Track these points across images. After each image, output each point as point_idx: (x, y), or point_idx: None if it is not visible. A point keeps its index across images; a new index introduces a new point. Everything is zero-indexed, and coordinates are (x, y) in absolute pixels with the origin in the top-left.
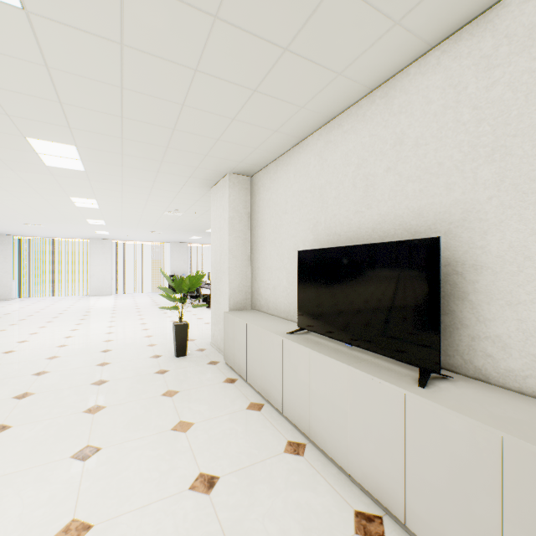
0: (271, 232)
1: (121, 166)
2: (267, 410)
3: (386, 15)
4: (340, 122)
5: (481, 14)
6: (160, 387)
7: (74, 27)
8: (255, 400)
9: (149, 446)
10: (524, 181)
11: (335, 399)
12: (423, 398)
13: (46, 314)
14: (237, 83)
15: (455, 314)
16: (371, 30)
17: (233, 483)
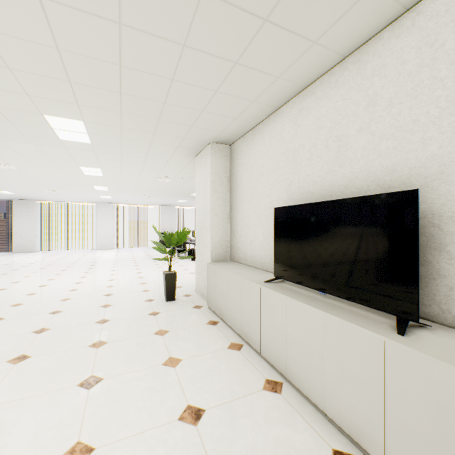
0: (248, 193)
1: (121, 138)
2: (246, 350)
3: None
4: (313, 90)
5: None
6: (153, 326)
7: (79, 9)
8: (235, 341)
9: (143, 379)
10: None
11: (311, 343)
12: (404, 345)
13: (61, 264)
14: (220, 56)
15: (431, 265)
16: None
17: (217, 416)
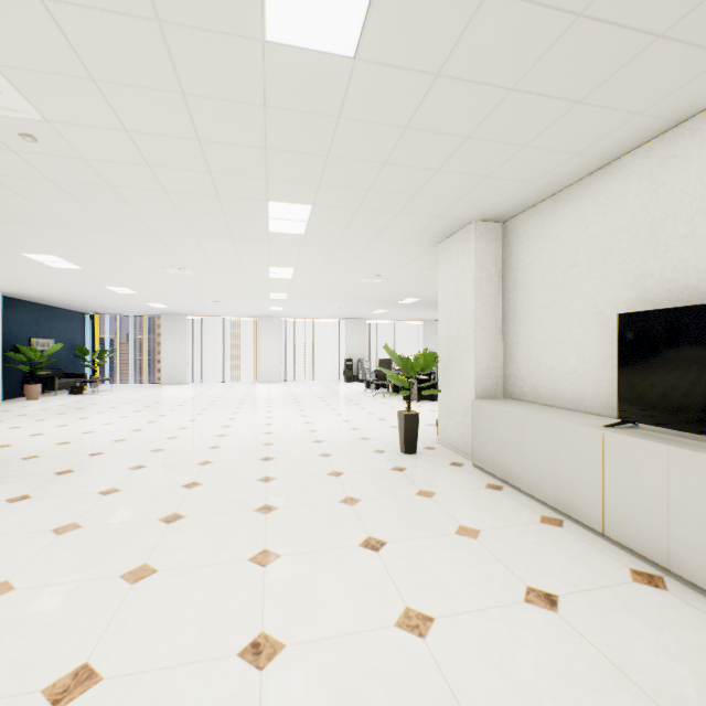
0: (544, 293)
1: (347, 224)
2: (572, 528)
3: None
4: (696, 126)
5: None
6: (408, 485)
7: (395, 66)
8: (546, 514)
9: (441, 548)
10: None
11: None
12: None
13: (229, 400)
14: (558, 96)
15: None
16: None
17: (581, 605)
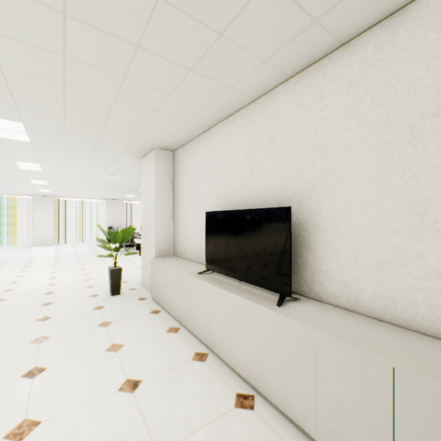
0: (188, 196)
1: (64, 139)
2: (182, 332)
3: (257, 56)
4: (235, 118)
5: (317, 61)
6: (97, 319)
7: (25, 42)
8: (174, 325)
9: (87, 364)
10: (339, 172)
11: (227, 319)
12: (277, 313)
13: None
14: (157, 88)
15: (304, 257)
16: (249, 64)
17: (152, 384)
